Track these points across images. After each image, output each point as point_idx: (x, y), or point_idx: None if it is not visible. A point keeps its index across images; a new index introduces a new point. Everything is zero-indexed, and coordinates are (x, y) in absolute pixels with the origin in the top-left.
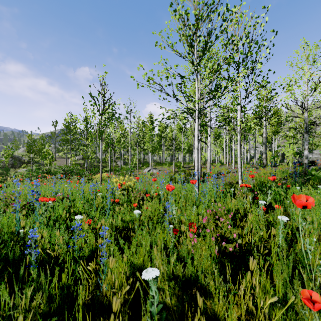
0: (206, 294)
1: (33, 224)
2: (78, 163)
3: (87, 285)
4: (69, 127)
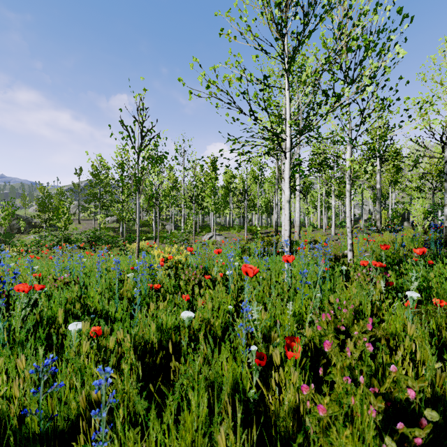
0: None
1: None
2: (111, 227)
3: None
4: (99, 176)
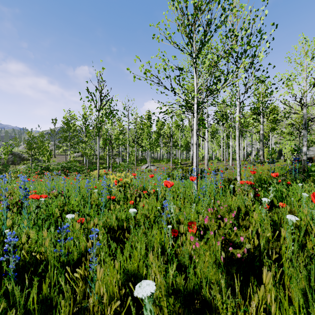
0: (211, 309)
1: (21, 224)
2: (77, 160)
3: (72, 298)
4: (69, 124)
